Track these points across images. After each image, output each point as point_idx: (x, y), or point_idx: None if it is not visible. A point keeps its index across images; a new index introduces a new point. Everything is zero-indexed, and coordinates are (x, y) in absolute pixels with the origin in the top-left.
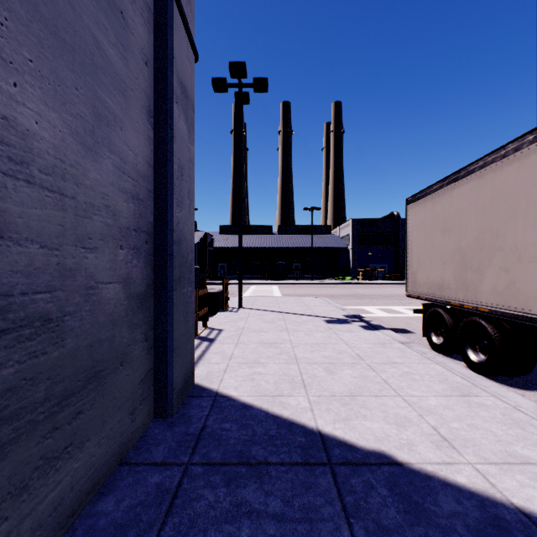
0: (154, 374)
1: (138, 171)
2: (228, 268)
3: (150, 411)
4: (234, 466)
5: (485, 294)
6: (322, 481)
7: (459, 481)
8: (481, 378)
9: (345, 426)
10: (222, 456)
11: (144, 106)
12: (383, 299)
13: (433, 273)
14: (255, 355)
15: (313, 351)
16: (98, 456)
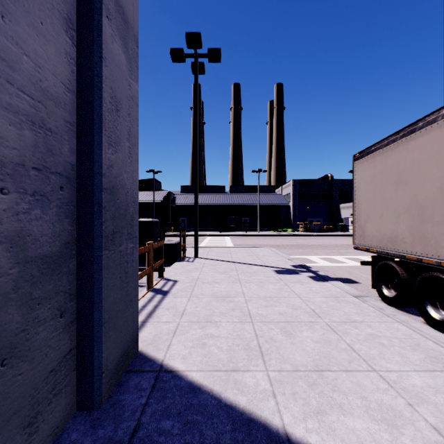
0: (77, 355)
1: (43, 90)
2: (188, 221)
3: (69, 404)
4: None
5: None
6: None
7: None
8: None
9: (320, 426)
10: None
11: (57, 9)
12: (322, 248)
13: (384, 226)
14: (207, 311)
15: (267, 307)
16: None
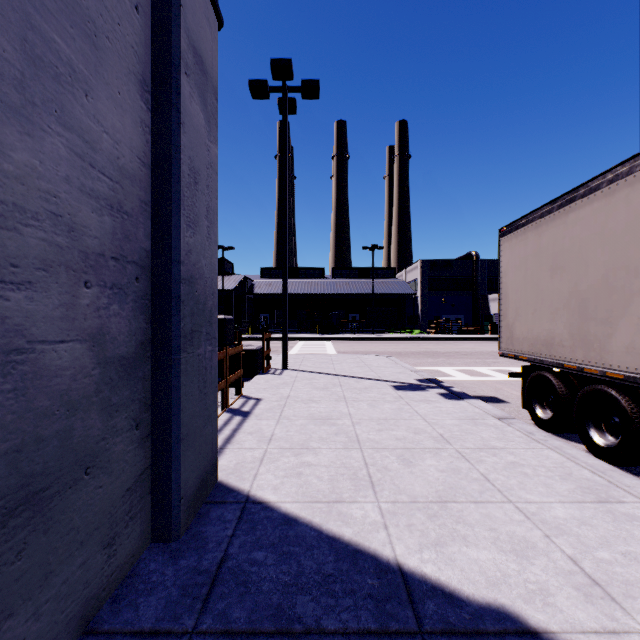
0: (152, 476)
1: (120, 168)
2: (272, 319)
3: (144, 533)
4: (267, 637)
5: (617, 355)
6: None
7: None
8: (619, 473)
9: (437, 557)
10: (249, 616)
11: (133, 72)
12: (461, 357)
13: (538, 325)
14: (303, 436)
15: (381, 431)
16: (34, 637)
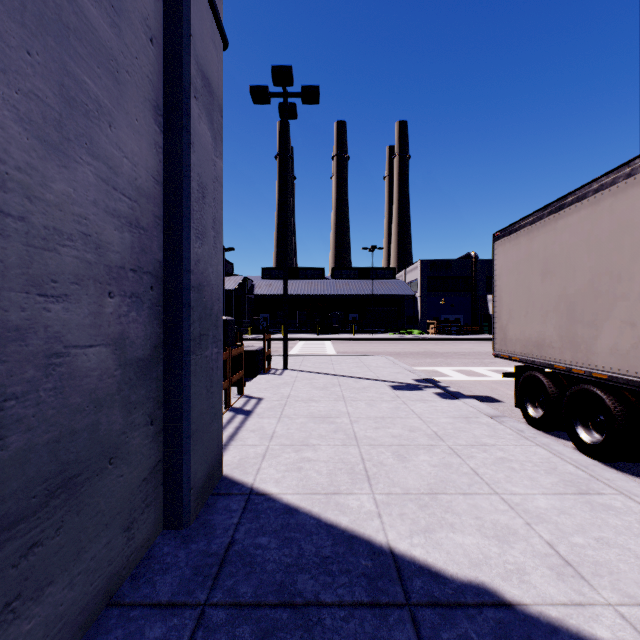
0: (164, 468)
1: (138, 188)
2: (272, 319)
3: (158, 520)
4: (271, 608)
5: (602, 356)
6: (399, 636)
7: (599, 636)
8: (601, 468)
9: (426, 542)
10: (255, 591)
11: (148, 99)
12: (459, 357)
13: (529, 327)
14: (303, 433)
15: (377, 429)
16: (69, 603)
